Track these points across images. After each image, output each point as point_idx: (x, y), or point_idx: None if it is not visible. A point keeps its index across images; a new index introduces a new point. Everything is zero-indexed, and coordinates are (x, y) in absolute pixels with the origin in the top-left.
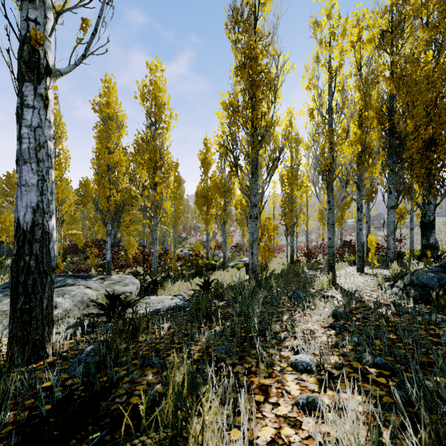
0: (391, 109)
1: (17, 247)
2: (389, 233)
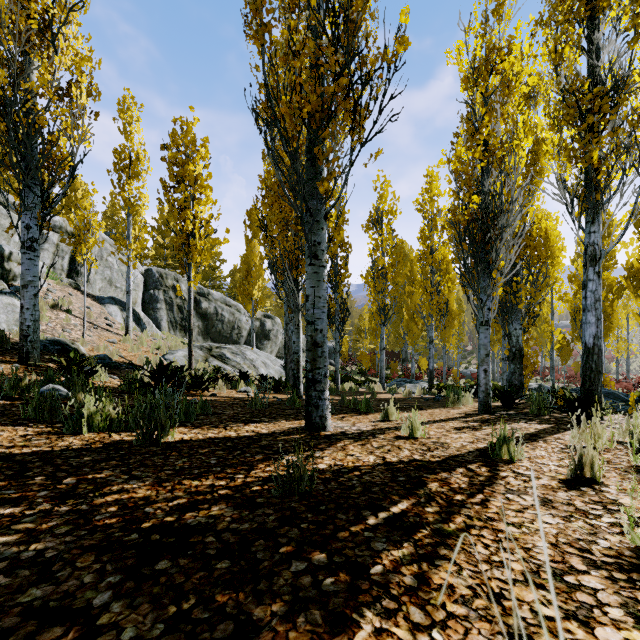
0: None
1: (430, 373)
2: None
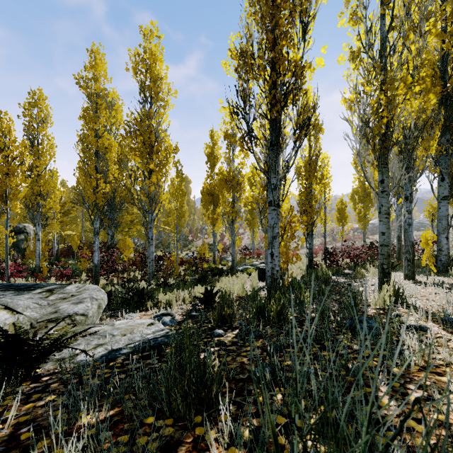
0: (443, 74)
1: None
2: (441, 230)
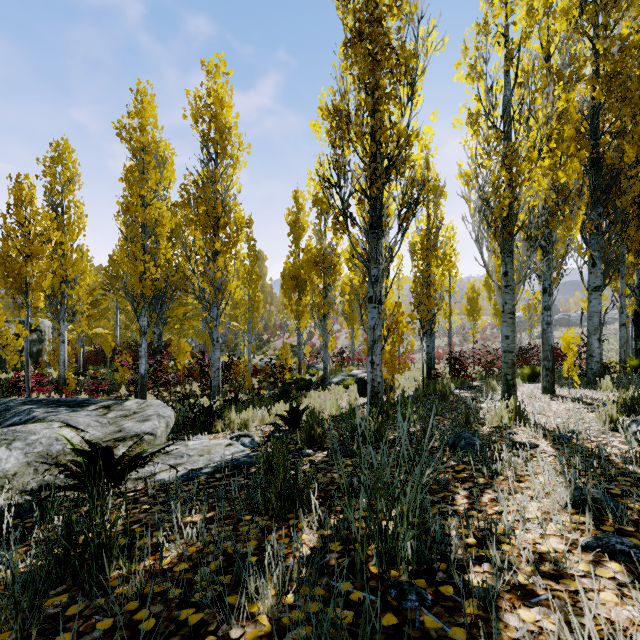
0: (594, 129)
1: None
2: (592, 330)
